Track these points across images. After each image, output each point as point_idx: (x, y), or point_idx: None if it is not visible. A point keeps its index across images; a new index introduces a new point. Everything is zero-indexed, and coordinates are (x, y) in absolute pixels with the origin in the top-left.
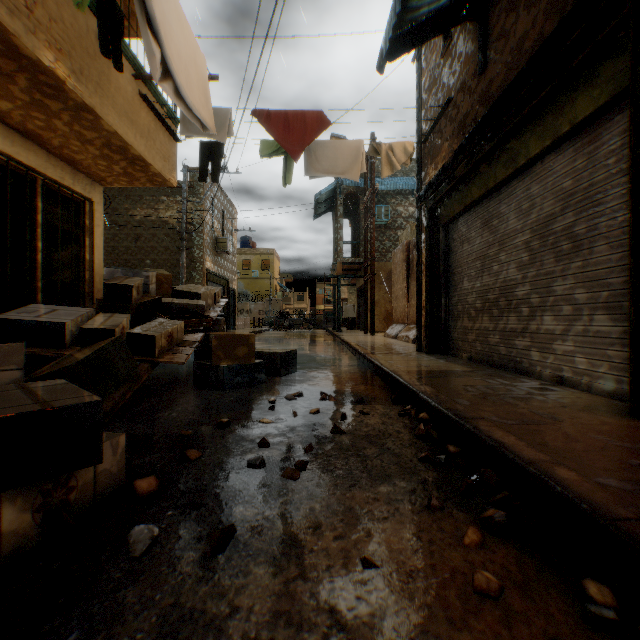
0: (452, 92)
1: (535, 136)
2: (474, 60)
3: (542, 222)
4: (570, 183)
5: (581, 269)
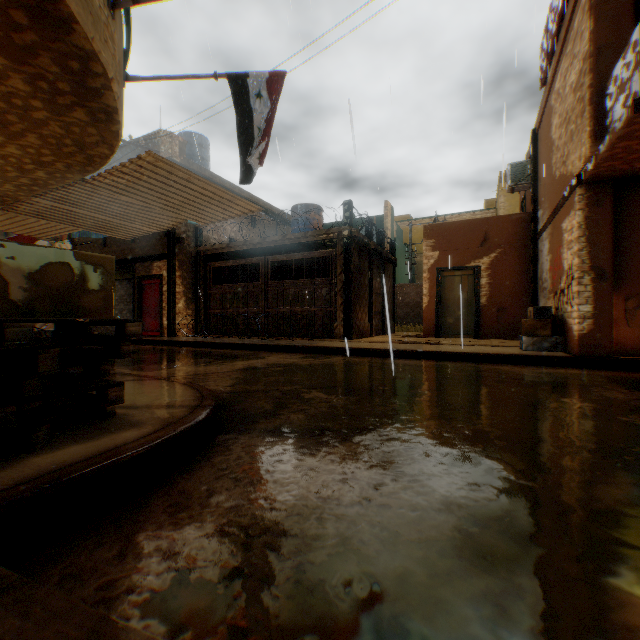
0: (93, 240)
1: (120, 275)
2: (103, 239)
3: (122, 296)
4: (127, 289)
5: (129, 309)
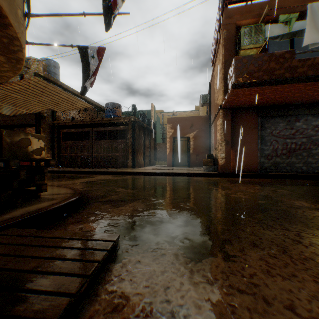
0: None
1: None
2: None
3: None
4: None
5: None
